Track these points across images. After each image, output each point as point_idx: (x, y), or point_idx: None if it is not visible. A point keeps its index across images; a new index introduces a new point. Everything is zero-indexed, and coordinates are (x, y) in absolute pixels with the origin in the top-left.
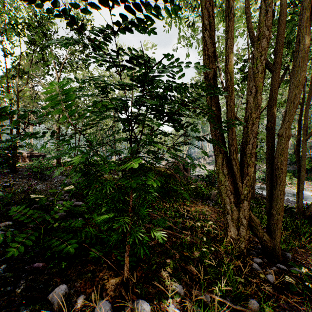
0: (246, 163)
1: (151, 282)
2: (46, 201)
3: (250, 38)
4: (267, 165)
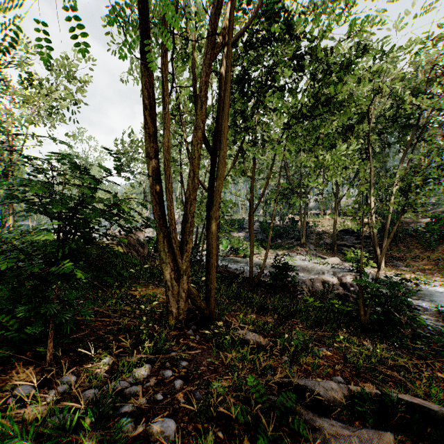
0: (185, 240)
1: (79, 364)
2: None
3: None
4: (207, 241)
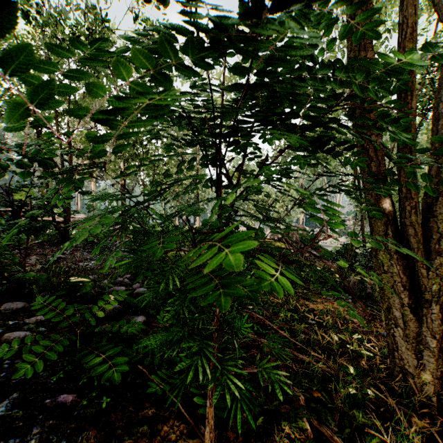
0: (435, 231)
1: None
2: (91, 288)
3: (435, 3)
4: None
